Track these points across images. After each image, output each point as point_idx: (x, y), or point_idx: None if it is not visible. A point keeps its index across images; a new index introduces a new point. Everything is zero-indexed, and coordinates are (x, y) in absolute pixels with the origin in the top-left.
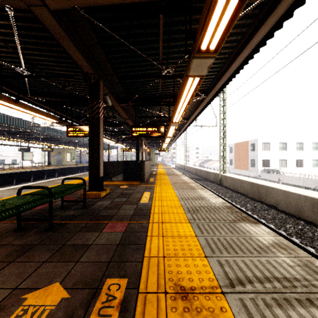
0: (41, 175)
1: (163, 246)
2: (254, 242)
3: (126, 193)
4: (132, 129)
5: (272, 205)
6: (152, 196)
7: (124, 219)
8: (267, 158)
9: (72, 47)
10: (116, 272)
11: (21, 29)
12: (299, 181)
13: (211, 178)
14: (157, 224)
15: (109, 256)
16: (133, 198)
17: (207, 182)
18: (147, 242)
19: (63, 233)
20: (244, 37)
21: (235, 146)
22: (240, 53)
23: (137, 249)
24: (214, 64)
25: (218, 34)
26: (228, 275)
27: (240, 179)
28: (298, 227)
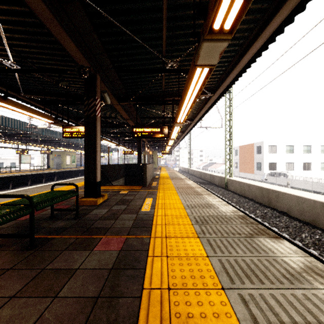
0: (40, 178)
1: (167, 272)
2: (280, 266)
3: (126, 199)
4: (133, 130)
5: (284, 211)
6: (155, 203)
7: (121, 232)
8: (273, 161)
9: (63, 33)
10: (105, 314)
11: (4, 13)
12: (307, 184)
13: (217, 181)
14: (160, 240)
15: (98, 288)
16: (133, 205)
17: (213, 186)
18: (147, 265)
19: (46, 252)
20: (258, 25)
21: (240, 149)
22: (253, 44)
23: (134, 276)
24: (222, 58)
25: (236, 6)
26: (257, 320)
27: (247, 183)
28: (315, 237)
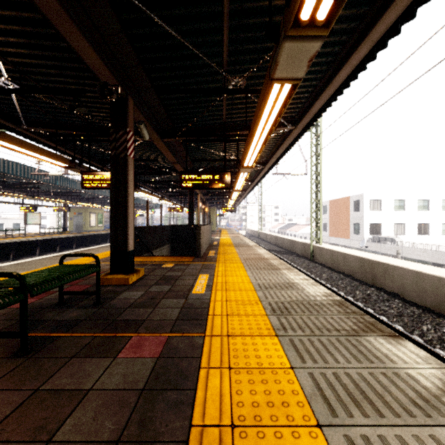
0: (53, 245)
1: (230, 395)
2: (406, 384)
3: (171, 276)
4: (181, 177)
5: (394, 293)
6: (212, 282)
7: (161, 328)
8: (376, 222)
9: (76, 34)
10: None
11: None
12: (424, 254)
13: (299, 250)
14: (220, 340)
15: (119, 424)
16: (181, 286)
17: (293, 256)
18: (199, 383)
19: (44, 360)
20: (362, 24)
21: (330, 205)
22: (354, 51)
23: (178, 403)
24: (309, 74)
25: None
26: None
27: (342, 252)
28: (442, 330)
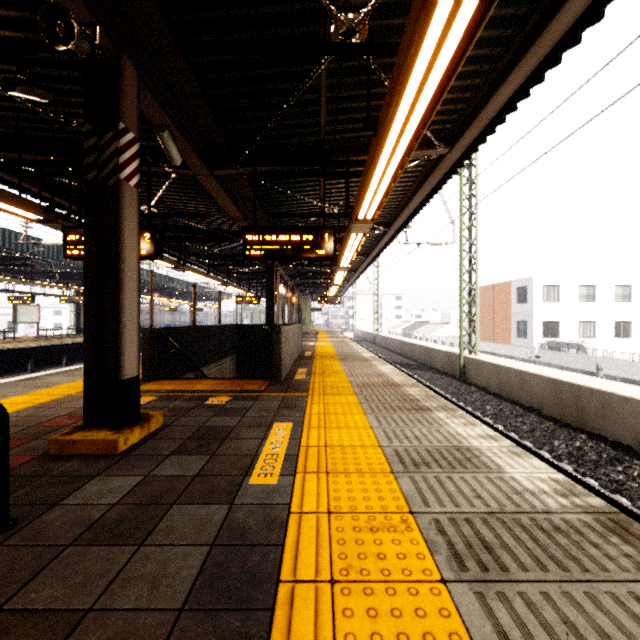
0: (56, 356)
1: None
2: None
3: (217, 427)
4: (245, 237)
5: (625, 445)
6: (298, 445)
7: None
8: (553, 319)
9: None
10: None
11: None
12: (632, 369)
13: (440, 363)
14: None
15: None
16: (229, 457)
17: (432, 374)
18: None
19: None
20: None
21: (481, 294)
22: None
23: None
24: (491, 27)
25: None
26: None
27: (519, 369)
28: None
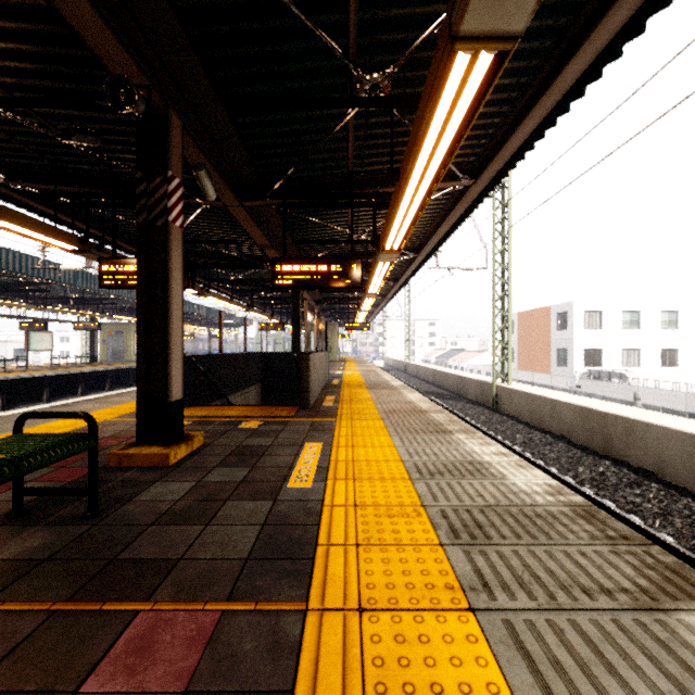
0: (71, 385)
1: None
2: None
3: (253, 446)
4: (275, 268)
5: (647, 470)
6: (328, 460)
7: (211, 583)
8: (594, 346)
9: None
10: None
11: None
12: (675, 399)
13: (473, 392)
14: (341, 625)
15: None
16: (268, 469)
17: (464, 403)
18: None
19: None
20: None
21: (520, 319)
22: (603, 18)
23: None
24: (506, 76)
25: None
26: None
27: (549, 397)
28: None
